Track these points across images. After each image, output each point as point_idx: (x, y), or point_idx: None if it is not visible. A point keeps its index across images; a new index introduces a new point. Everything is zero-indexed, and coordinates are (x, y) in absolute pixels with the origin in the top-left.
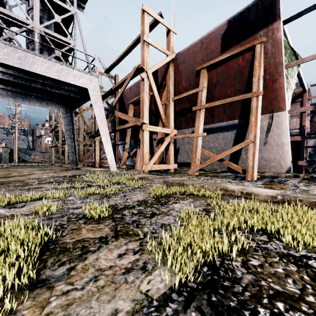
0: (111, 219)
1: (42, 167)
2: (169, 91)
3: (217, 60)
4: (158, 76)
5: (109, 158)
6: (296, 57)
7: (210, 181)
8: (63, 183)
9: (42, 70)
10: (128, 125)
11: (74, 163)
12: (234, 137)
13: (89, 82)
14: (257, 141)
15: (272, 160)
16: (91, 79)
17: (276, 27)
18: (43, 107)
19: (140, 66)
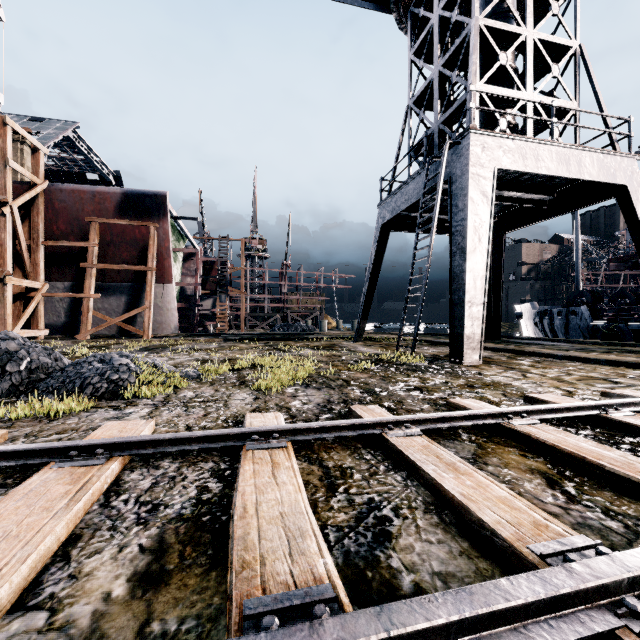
0: (91, 349)
1: None
2: (38, 230)
3: (114, 223)
4: None
5: None
6: (182, 237)
7: None
8: None
9: None
10: None
11: None
12: (129, 299)
13: None
14: (152, 307)
15: (164, 323)
16: None
17: (166, 221)
18: None
19: (6, 200)
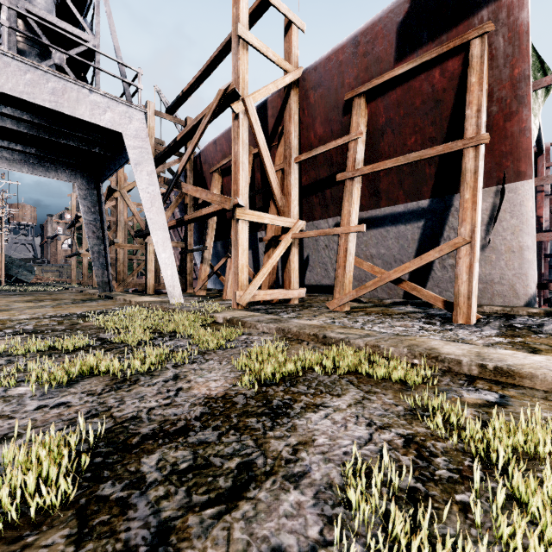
0: (76, 522)
1: (42, 294)
2: (290, 143)
3: (389, 78)
4: (268, 117)
5: (167, 276)
6: (544, 73)
7: (380, 327)
8: (49, 335)
9: (18, 88)
10: (206, 209)
11: (105, 286)
12: (419, 235)
13: (125, 120)
14: (478, 241)
15: (498, 280)
16: (129, 115)
17: None
18: (40, 175)
19: (231, 87)
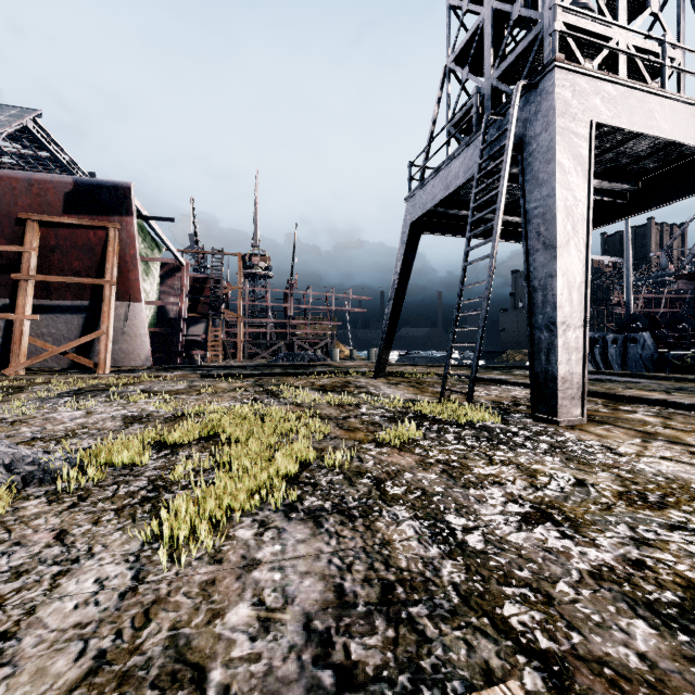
0: None
1: None
2: None
3: (59, 221)
4: None
5: None
6: (157, 244)
7: None
8: None
9: None
10: None
11: None
12: (83, 322)
13: None
14: (111, 333)
15: (132, 352)
16: None
17: (131, 222)
18: None
19: None
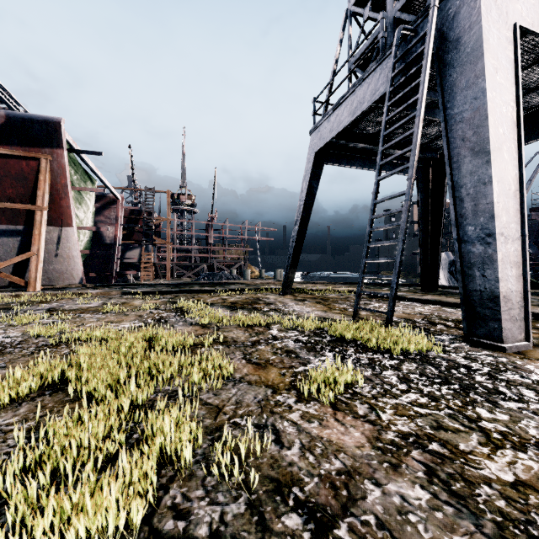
0: None
1: None
2: None
3: None
4: None
5: None
6: (89, 176)
7: None
8: None
9: None
10: None
11: None
12: (18, 245)
13: None
14: (42, 254)
15: (65, 272)
16: None
17: (61, 154)
18: None
19: None
